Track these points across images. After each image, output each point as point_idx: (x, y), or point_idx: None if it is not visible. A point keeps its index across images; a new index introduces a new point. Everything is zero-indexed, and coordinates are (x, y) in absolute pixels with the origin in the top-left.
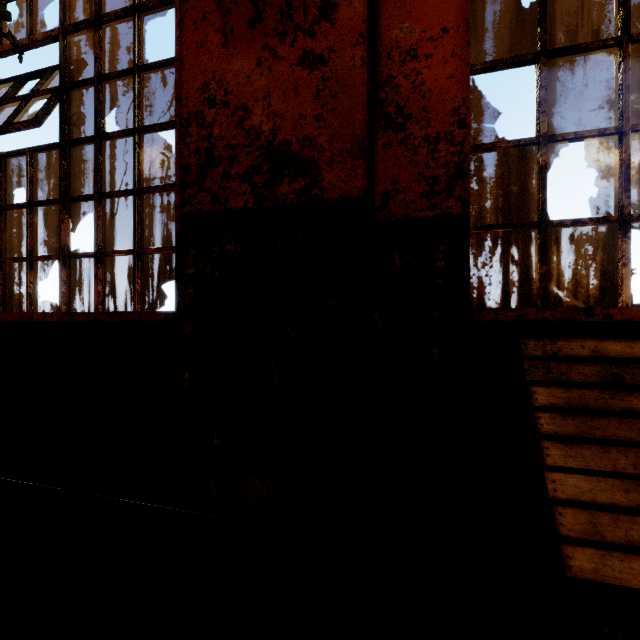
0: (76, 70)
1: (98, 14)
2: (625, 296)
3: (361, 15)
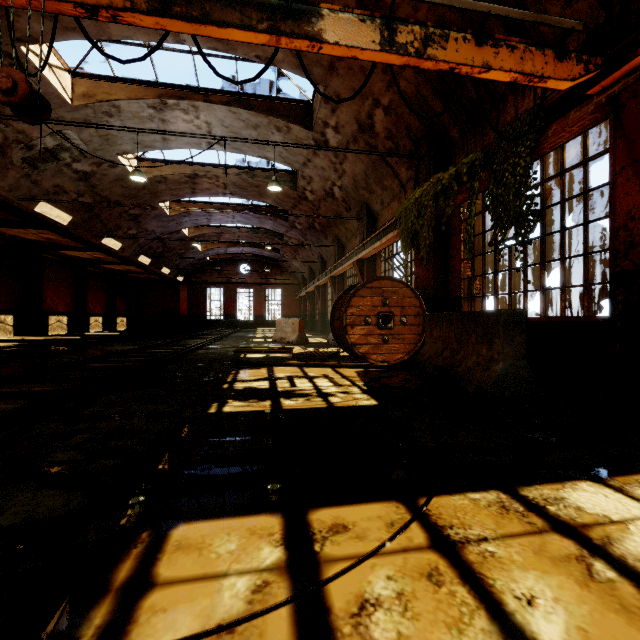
0: (547, 196)
1: (561, 170)
2: None
3: None
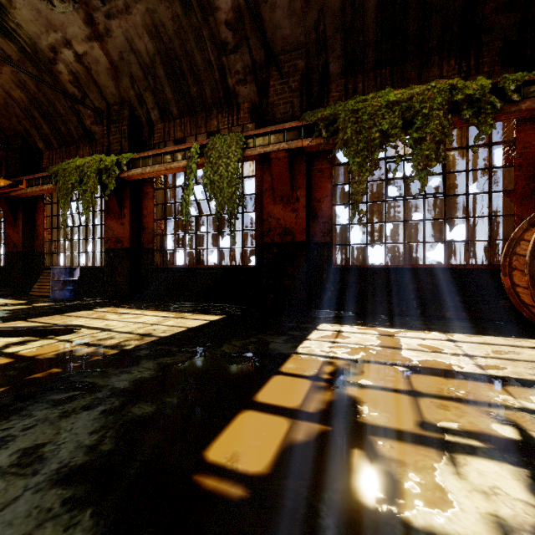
0: (3, 216)
1: None
2: (58, 264)
3: (22, 227)
